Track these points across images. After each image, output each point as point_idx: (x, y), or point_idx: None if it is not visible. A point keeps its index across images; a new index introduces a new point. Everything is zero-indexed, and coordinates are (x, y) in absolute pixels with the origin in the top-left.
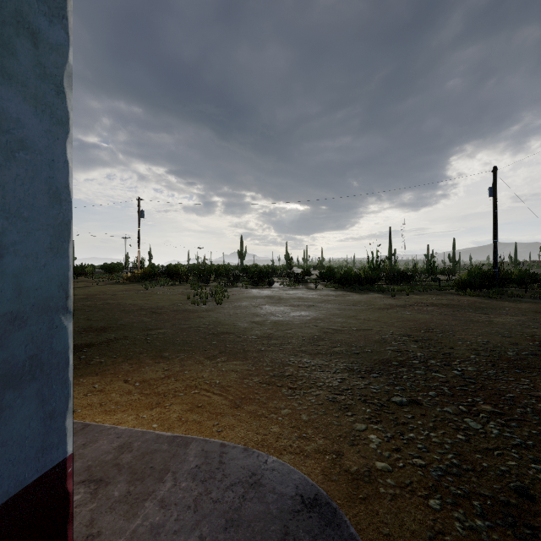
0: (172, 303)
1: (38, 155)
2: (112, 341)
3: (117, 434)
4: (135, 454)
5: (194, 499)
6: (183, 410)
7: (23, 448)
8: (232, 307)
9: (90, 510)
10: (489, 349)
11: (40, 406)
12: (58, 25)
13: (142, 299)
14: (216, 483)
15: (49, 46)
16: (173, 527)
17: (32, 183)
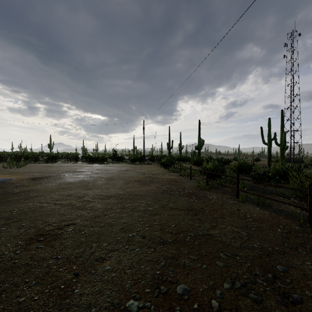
0: None
1: None
2: None
3: None
4: None
5: None
6: None
7: None
8: (23, 168)
9: None
10: (78, 171)
11: None
12: None
13: None
14: None
15: None
16: None
17: None
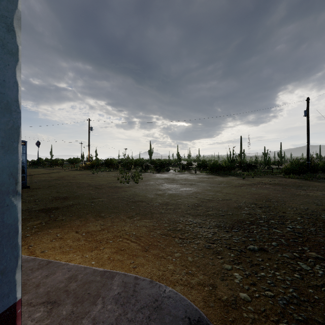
0: (108, 182)
1: None
2: (70, 206)
3: (68, 268)
4: (79, 283)
5: (116, 318)
6: (111, 252)
7: None
8: (144, 185)
9: (46, 324)
10: (309, 213)
11: None
12: None
13: (90, 180)
14: (131, 306)
15: None
16: None
17: None
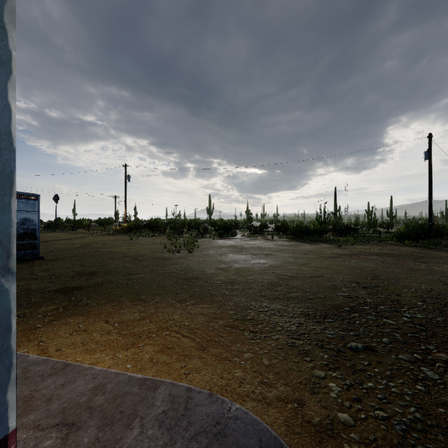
0: (152, 252)
1: None
2: (98, 285)
3: (94, 374)
4: (107, 396)
5: None
6: (154, 351)
7: None
8: (201, 255)
9: None
10: (434, 296)
11: None
12: None
13: (127, 248)
14: (181, 431)
15: None
16: None
17: None
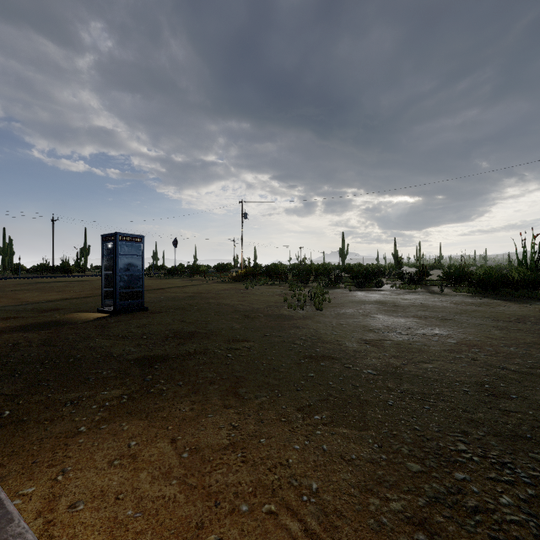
0: (268, 306)
1: None
2: (189, 356)
3: None
4: None
5: None
6: None
7: None
8: (335, 314)
9: None
10: None
11: None
12: None
13: (240, 299)
14: None
15: None
16: None
17: None
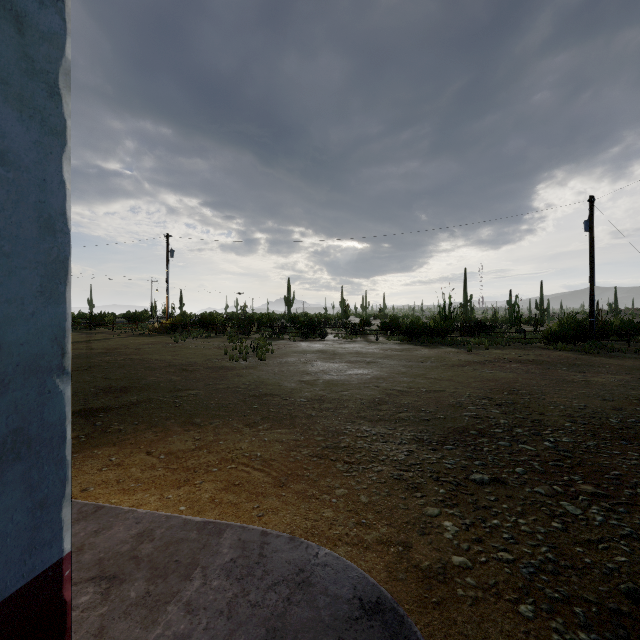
0: (207, 359)
1: (24, 172)
2: (133, 405)
3: (137, 518)
4: (157, 544)
5: (228, 602)
6: (216, 489)
7: (3, 548)
8: (278, 363)
9: (100, 615)
10: (587, 415)
11: (28, 493)
12: (52, 9)
13: (171, 354)
14: (256, 581)
15: (39, 34)
16: (201, 639)
17: (16, 209)
